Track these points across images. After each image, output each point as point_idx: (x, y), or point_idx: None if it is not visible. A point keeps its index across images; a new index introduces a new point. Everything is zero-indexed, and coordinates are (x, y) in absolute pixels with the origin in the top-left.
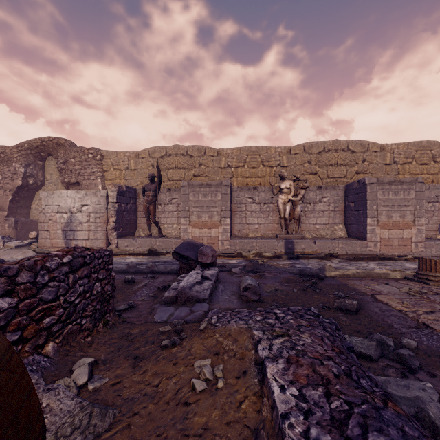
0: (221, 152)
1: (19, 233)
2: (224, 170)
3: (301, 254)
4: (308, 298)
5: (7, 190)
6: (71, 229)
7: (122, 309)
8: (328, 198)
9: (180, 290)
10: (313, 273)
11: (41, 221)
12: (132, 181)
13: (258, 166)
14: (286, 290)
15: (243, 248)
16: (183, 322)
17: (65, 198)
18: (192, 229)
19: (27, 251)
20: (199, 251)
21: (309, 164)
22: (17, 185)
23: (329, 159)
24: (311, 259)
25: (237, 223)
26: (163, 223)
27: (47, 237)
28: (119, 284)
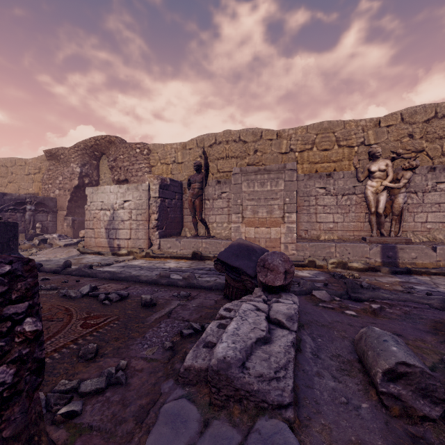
0: (281, 134)
1: (76, 232)
2: (285, 155)
3: (411, 266)
4: None
5: (66, 190)
6: (113, 227)
7: (91, 389)
8: None
9: (216, 368)
10: None
11: (87, 219)
12: (179, 176)
13: (332, 146)
14: None
15: (315, 254)
16: None
17: (108, 194)
18: (246, 229)
19: (72, 250)
20: (260, 262)
21: (411, 138)
22: (74, 185)
23: None
24: (433, 276)
25: (304, 221)
26: (211, 222)
27: (92, 236)
28: (130, 310)
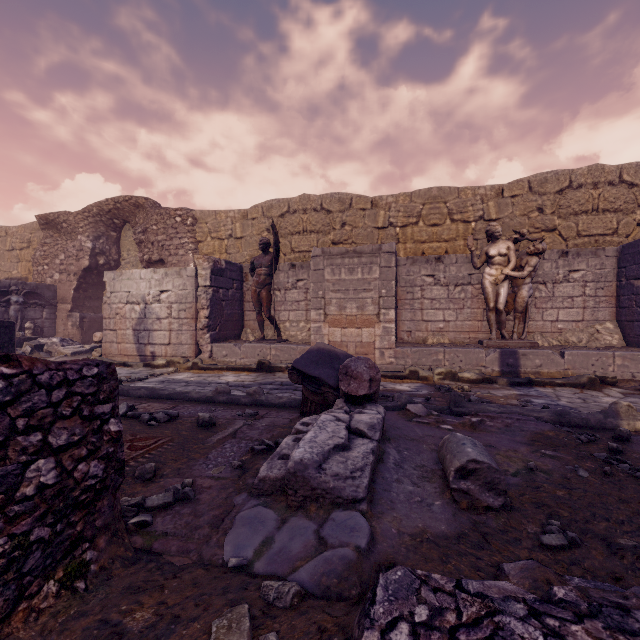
0: (377, 203)
1: (86, 334)
2: (383, 231)
3: (534, 376)
4: (636, 503)
5: (71, 274)
6: (145, 328)
7: (159, 503)
8: (582, 272)
9: (293, 470)
10: (588, 422)
11: (106, 316)
12: (237, 256)
13: (443, 221)
14: (558, 471)
15: (418, 363)
16: (292, 599)
17: (138, 281)
18: (330, 330)
19: None
20: (342, 369)
21: (540, 213)
22: (83, 266)
23: (581, 202)
24: (558, 387)
25: (406, 319)
26: (283, 320)
27: (114, 340)
28: (185, 430)
